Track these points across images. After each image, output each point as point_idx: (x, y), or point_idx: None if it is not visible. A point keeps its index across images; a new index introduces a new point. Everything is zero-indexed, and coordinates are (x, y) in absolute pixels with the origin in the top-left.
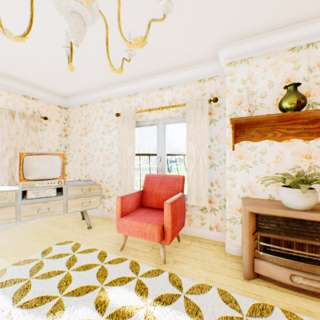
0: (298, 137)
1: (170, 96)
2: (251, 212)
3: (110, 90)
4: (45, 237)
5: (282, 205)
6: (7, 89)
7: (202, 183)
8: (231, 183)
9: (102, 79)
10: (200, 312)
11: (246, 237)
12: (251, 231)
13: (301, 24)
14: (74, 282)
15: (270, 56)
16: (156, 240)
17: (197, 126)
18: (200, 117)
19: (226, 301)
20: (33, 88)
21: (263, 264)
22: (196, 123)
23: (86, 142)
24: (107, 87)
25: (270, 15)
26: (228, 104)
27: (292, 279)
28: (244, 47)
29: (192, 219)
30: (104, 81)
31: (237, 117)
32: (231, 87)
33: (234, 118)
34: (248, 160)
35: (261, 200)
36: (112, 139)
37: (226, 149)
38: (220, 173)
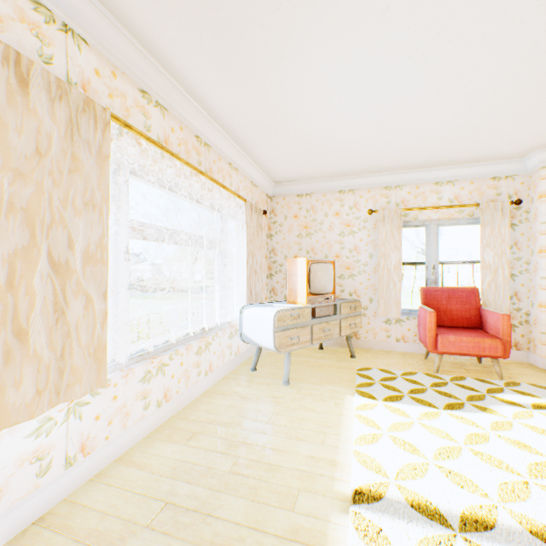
0: None
1: (450, 193)
2: None
3: (358, 178)
4: (320, 367)
5: None
6: (243, 174)
7: (502, 296)
8: None
9: (364, 166)
10: None
11: None
12: None
13: None
14: (452, 394)
15: None
16: (499, 354)
17: (495, 231)
18: (500, 221)
19: None
20: (260, 172)
21: None
22: (494, 228)
23: (308, 245)
24: (353, 174)
25: None
26: (545, 209)
27: None
28: None
29: None
30: (361, 169)
31: None
32: None
33: None
34: None
35: None
36: (357, 243)
37: (541, 258)
38: (520, 284)
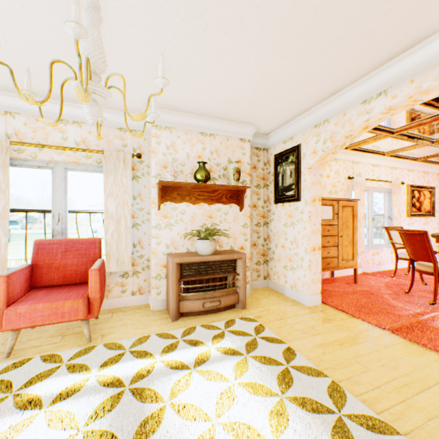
0: (205, 202)
1: (78, 135)
2: (178, 262)
3: None
4: None
5: (197, 254)
6: None
7: (125, 245)
8: (158, 242)
9: None
10: (149, 352)
11: (175, 285)
12: (178, 279)
13: (207, 118)
14: None
15: (188, 133)
16: (81, 316)
17: (119, 180)
18: (123, 171)
19: (165, 338)
20: None
21: (187, 303)
22: (118, 177)
23: None
24: None
25: (190, 104)
26: (155, 165)
27: (204, 306)
28: (169, 117)
29: (111, 289)
30: None
31: (162, 179)
32: (157, 149)
33: (163, 181)
34: (172, 220)
35: (182, 253)
36: None
37: (152, 209)
38: (143, 233)
